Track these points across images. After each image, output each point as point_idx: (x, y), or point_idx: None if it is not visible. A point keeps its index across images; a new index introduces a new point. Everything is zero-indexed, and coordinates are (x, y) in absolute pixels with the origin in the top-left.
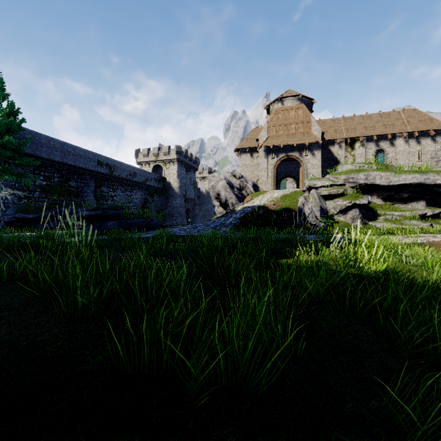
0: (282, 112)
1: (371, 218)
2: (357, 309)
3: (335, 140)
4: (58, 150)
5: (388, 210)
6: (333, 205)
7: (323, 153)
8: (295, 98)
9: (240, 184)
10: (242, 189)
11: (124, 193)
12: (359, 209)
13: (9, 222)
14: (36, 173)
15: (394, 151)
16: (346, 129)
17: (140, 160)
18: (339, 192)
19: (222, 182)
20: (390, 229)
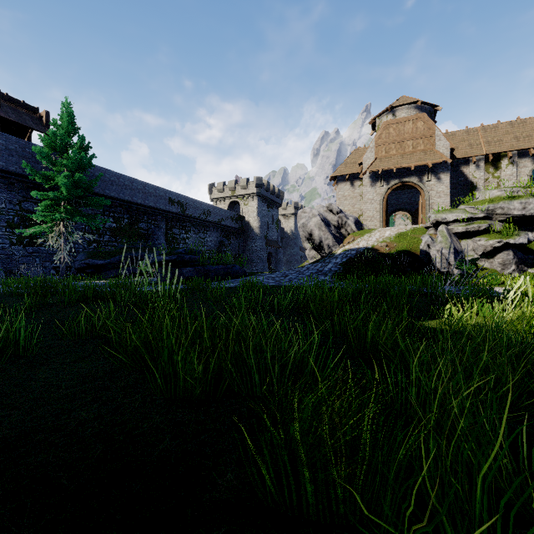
0: (394, 126)
1: (532, 263)
2: None
3: (469, 158)
4: (127, 188)
5: None
6: (472, 246)
7: (452, 176)
8: (411, 107)
9: (338, 221)
10: (341, 227)
11: (197, 235)
12: (513, 251)
13: (80, 269)
14: (105, 215)
15: None
16: (486, 142)
17: (215, 197)
18: (481, 228)
19: (316, 219)
20: None
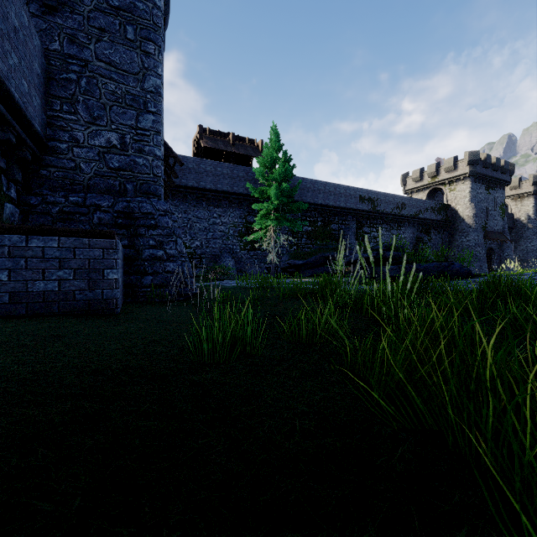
0: None
1: None
2: None
3: None
4: (321, 192)
5: None
6: None
7: None
8: None
9: None
10: None
11: (389, 232)
12: None
13: (284, 269)
14: (302, 220)
15: None
16: None
17: (409, 187)
18: None
19: None
20: None
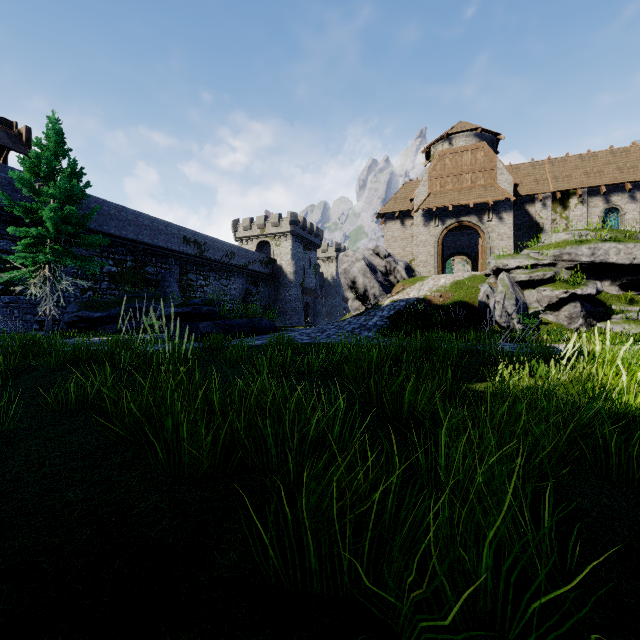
0: (450, 156)
1: (601, 316)
2: (635, 476)
3: (535, 195)
4: (131, 224)
5: (630, 304)
6: (537, 297)
7: (516, 216)
8: (470, 134)
9: (385, 266)
10: (390, 273)
11: (218, 281)
12: (581, 303)
13: (71, 323)
14: (103, 256)
15: (636, 210)
16: (553, 177)
17: (240, 235)
18: (546, 276)
19: (360, 264)
20: (635, 334)
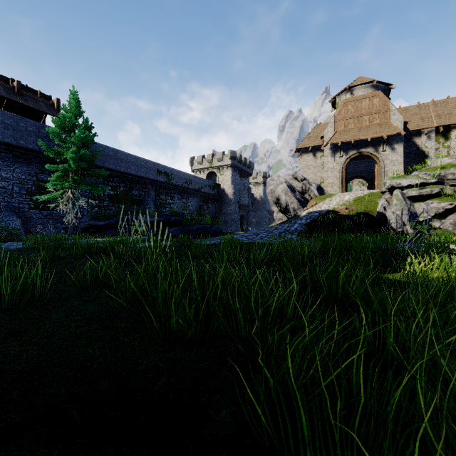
0: (352, 103)
1: None
2: None
3: (421, 130)
4: (123, 161)
5: None
6: (425, 208)
7: (405, 147)
8: (367, 86)
9: (302, 187)
10: (305, 192)
11: (180, 200)
12: None
13: (85, 229)
14: (105, 184)
15: None
16: (437, 115)
17: (195, 168)
18: (433, 192)
19: (283, 186)
20: None
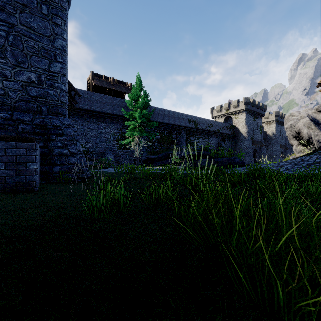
0: None
1: None
2: None
3: None
4: (166, 116)
5: None
6: None
7: None
8: None
9: None
10: None
11: (204, 140)
12: None
13: (144, 161)
14: (155, 132)
15: None
16: None
17: (214, 115)
18: None
19: (305, 120)
20: None
